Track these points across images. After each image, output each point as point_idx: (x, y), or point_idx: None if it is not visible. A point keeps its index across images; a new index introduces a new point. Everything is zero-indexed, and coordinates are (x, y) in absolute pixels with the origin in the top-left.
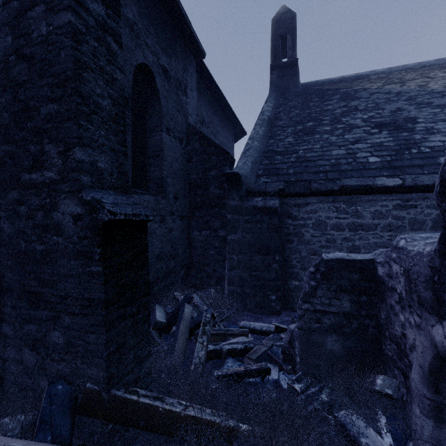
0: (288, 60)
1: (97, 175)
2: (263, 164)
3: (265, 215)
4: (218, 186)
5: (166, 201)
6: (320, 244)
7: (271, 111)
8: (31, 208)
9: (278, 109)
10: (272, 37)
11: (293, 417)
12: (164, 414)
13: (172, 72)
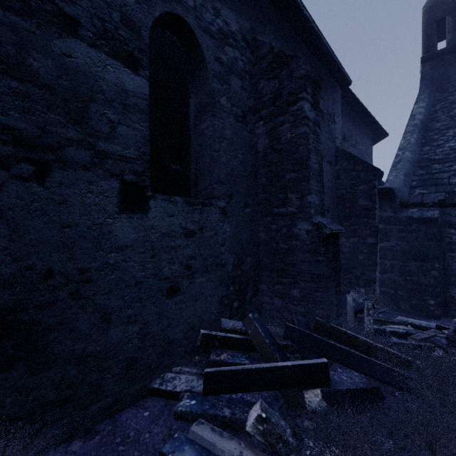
0: (447, 46)
1: (315, 208)
2: (417, 174)
3: (422, 225)
4: (367, 199)
5: None
6: None
7: (424, 112)
8: (279, 226)
9: (433, 107)
10: (423, 27)
11: None
12: (363, 342)
13: (325, 110)
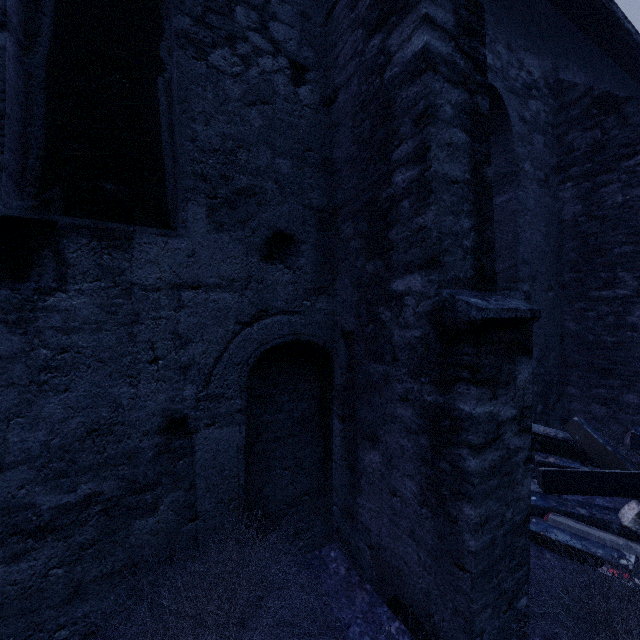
0: None
1: None
2: None
3: None
4: None
5: None
6: None
7: None
8: (600, 314)
9: None
10: None
11: None
12: None
13: None
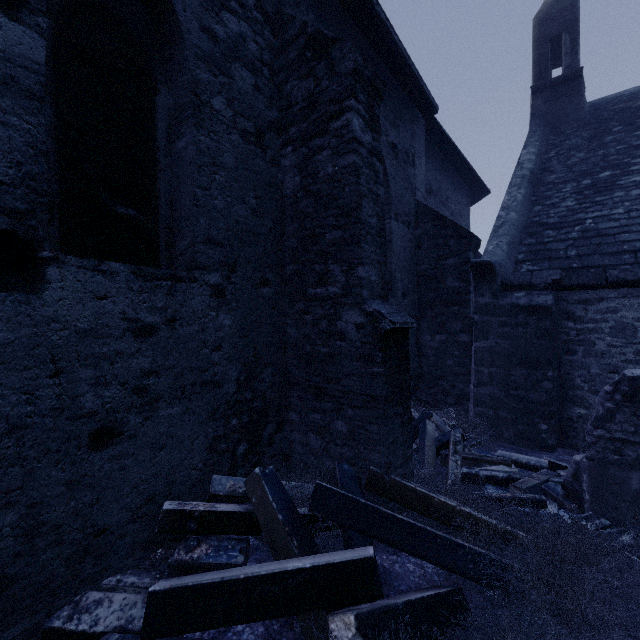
0: (563, 74)
1: (370, 288)
2: (525, 244)
3: (531, 316)
4: (458, 278)
5: (395, 300)
6: (624, 357)
7: (534, 160)
8: (315, 317)
9: (546, 154)
10: (534, 45)
11: (583, 536)
12: (440, 505)
13: (400, 145)
